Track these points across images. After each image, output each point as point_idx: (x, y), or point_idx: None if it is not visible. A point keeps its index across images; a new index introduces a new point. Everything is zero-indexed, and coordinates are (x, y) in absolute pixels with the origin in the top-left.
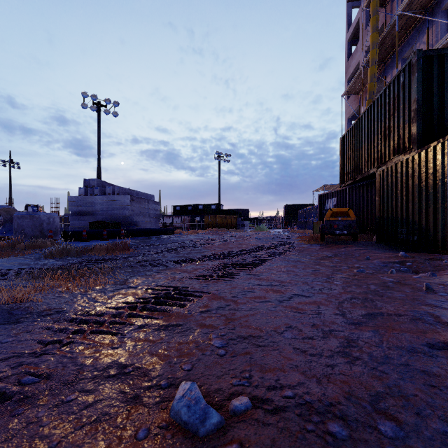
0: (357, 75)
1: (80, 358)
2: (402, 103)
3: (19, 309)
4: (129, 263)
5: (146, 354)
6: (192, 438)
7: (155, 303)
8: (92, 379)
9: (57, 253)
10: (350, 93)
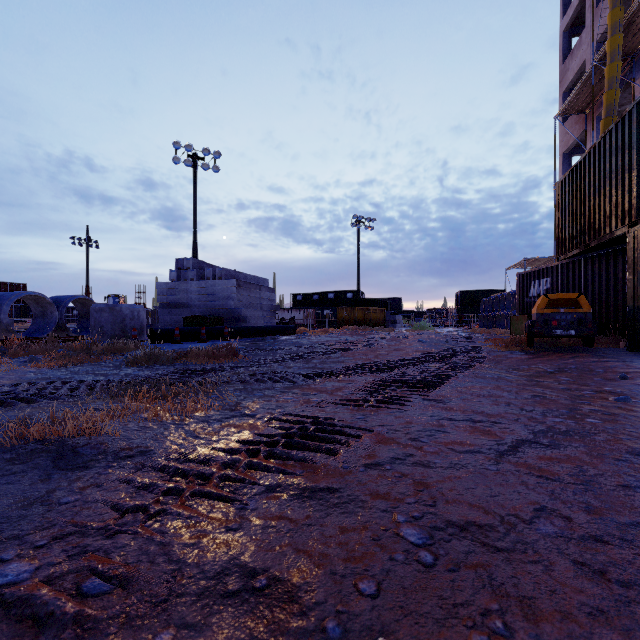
0: (582, 82)
1: (176, 545)
2: None
3: (89, 445)
4: (238, 376)
5: (287, 548)
6: None
7: (286, 445)
8: (197, 596)
9: (142, 360)
10: (569, 112)
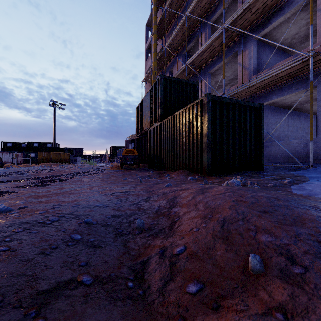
0: (149, 72)
1: None
2: (156, 98)
3: None
4: None
5: None
6: None
7: None
8: None
9: None
10: (146, 81)
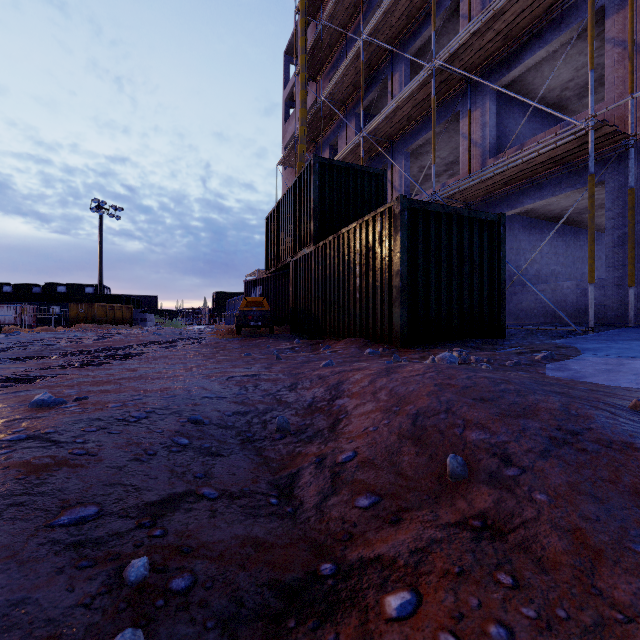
0: (291, 147)
1: None
2: (306, 199)
3: None
4: None
5: None
6: (46, 407)
7: None
8: None
9: None
10: (285, 164)
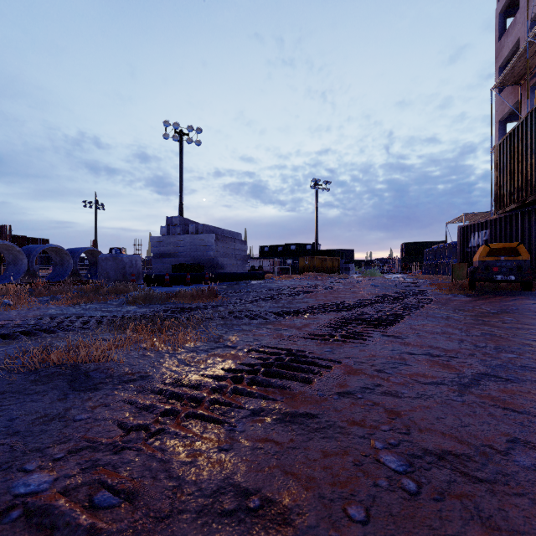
0: (517, 57)
1: (175, 463)
2: None
3: (98, 370)
4: (219, 313)
5: (275, 470)
6: None
7: (266, 373)
8: (196, 513)
9: (139, 299)
10: (504, 84)
